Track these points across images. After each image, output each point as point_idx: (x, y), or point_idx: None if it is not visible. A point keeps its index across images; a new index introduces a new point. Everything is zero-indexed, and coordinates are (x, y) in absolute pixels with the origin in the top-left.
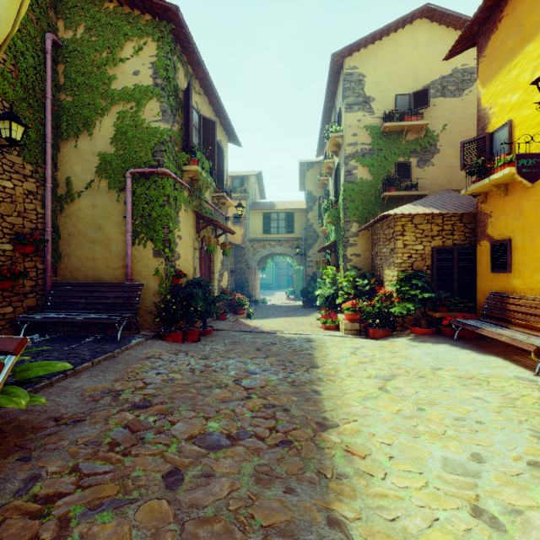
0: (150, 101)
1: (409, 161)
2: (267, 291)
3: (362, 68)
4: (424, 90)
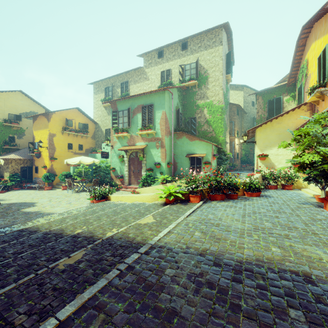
0: None
1: (14, 136)
2: None
3: None
4: (20, 115)
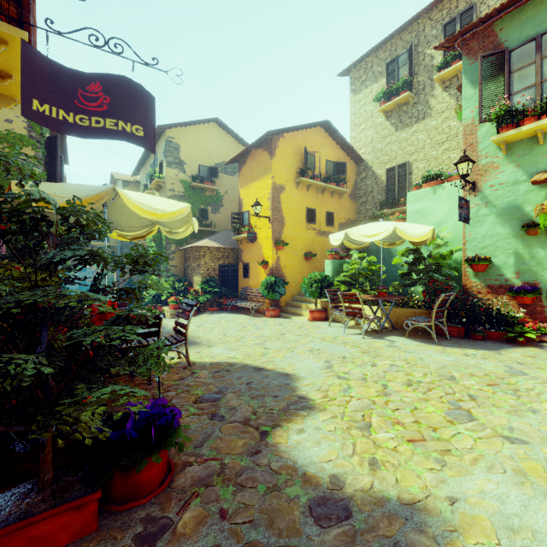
0: (25, 148)
1: (207, 209)
2: None
3: (178, 140)
4: (216, 168)
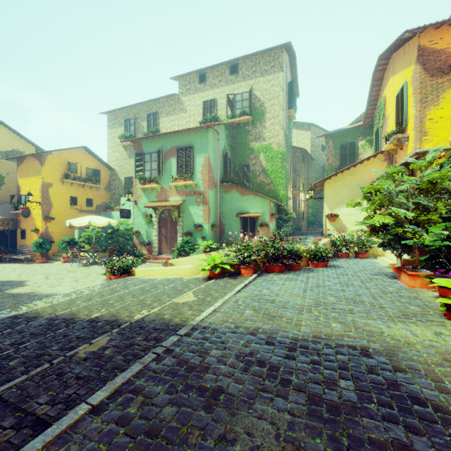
0: None
1: None
2: None
3: None
4: None
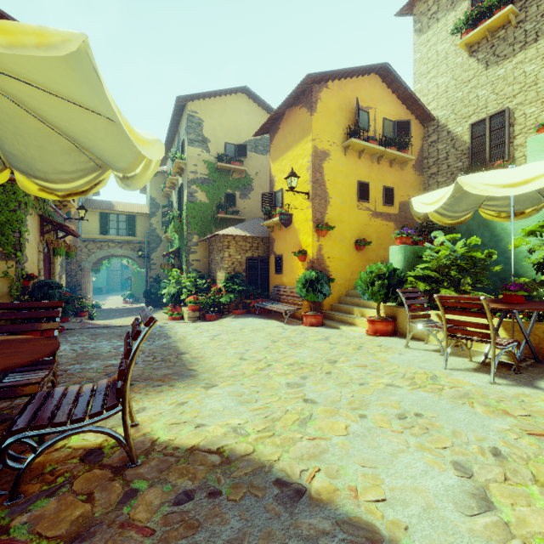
0: None
1: (235, 193)
2: (96, 296)
3: (201, 114)
4: (244, 145)
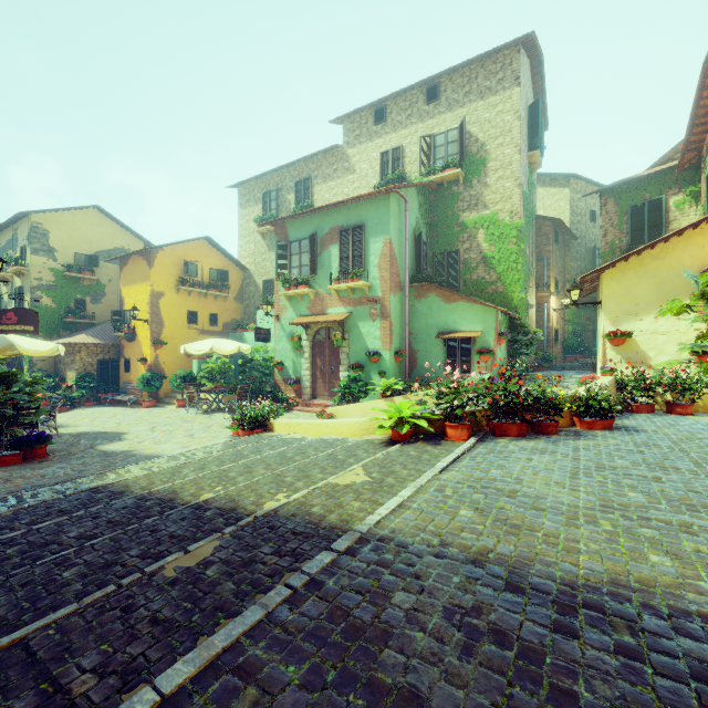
0: None
1: (86, 299)
2: None
3: (47, 226)
4: (96, 257)
